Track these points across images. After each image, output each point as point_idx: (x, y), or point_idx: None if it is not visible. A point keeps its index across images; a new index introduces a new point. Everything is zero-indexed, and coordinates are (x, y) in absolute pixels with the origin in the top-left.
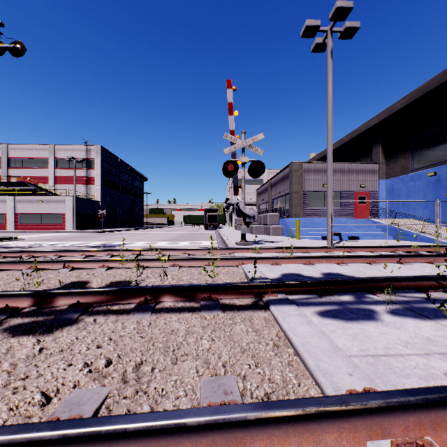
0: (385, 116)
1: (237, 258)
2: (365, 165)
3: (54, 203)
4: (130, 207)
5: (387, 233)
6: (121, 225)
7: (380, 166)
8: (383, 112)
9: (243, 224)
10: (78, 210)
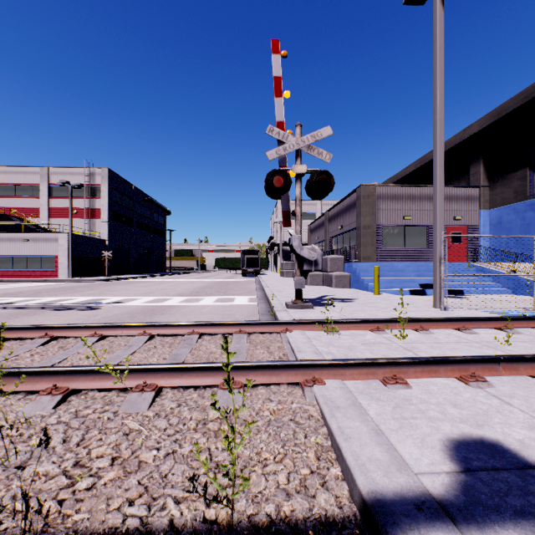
0: (491, 120)
1: (299, 366)
2: (461, 189)
3: (44, 242)
4: (149, 247)
5: (534, 289)
6: (137, 270)
7: (482, 191)
8: (487, 115)
9: (298, 274)
10: (76, 251)
